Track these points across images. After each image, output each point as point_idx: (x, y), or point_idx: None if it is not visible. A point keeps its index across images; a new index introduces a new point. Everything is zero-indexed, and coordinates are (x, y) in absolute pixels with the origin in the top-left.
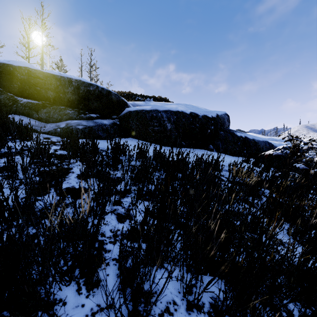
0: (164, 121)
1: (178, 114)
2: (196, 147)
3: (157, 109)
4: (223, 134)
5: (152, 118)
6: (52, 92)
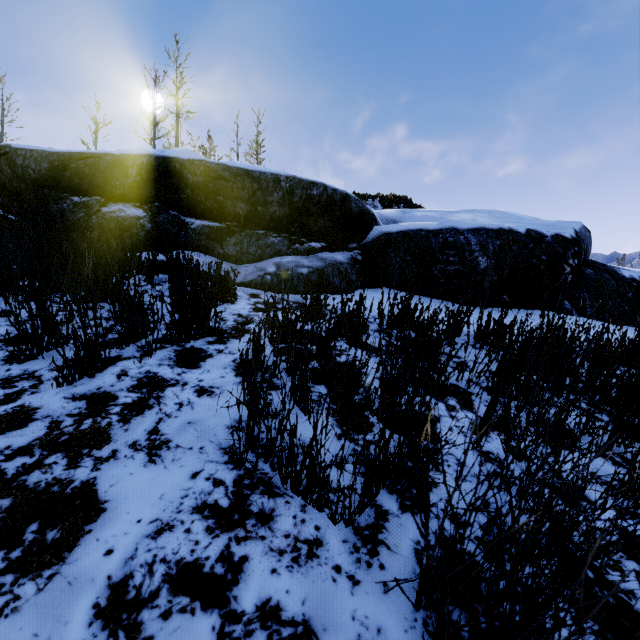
0: (471, 252)
1: (503, 235)
2: (535, 307)
3: (454, 227)
4: (593, 276)
5: (444, 246)
6: (243, 205)
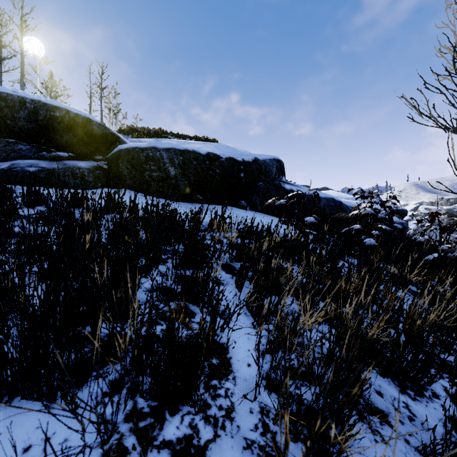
0: (164, 164)
1: (187, 154)
2: (220, 203)
3: (155, 147)
4: (262, 186)
5: (147, 158)
6: None
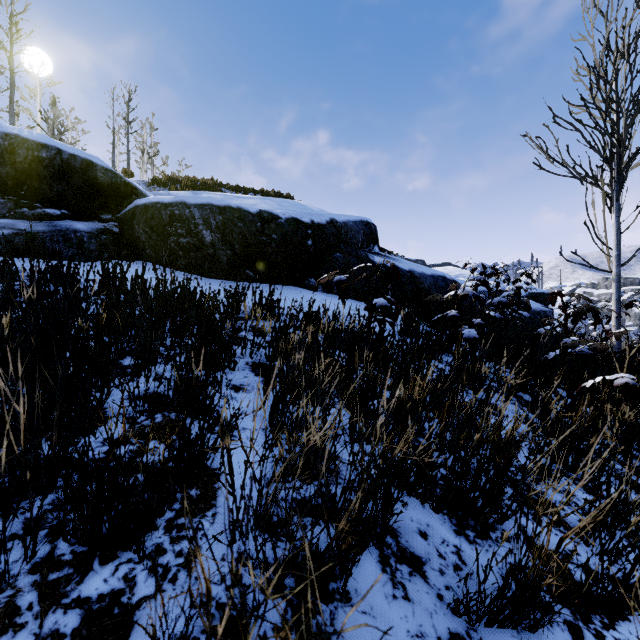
0: (196, 226)
1: (228, 212)
2: (279, 282)
3: (184, 202)
4: (340, 259)
5: (172, 218)
6: None
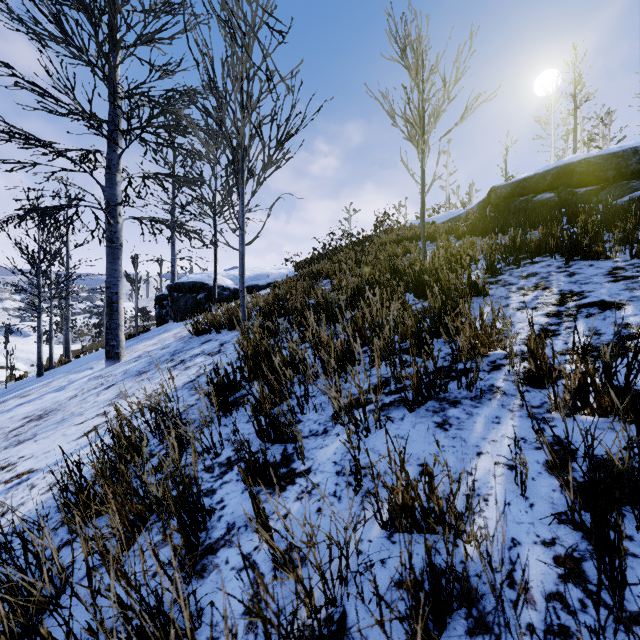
0: None
1: None
2: None
3: None
4: None
5: None
6: (611, 172)
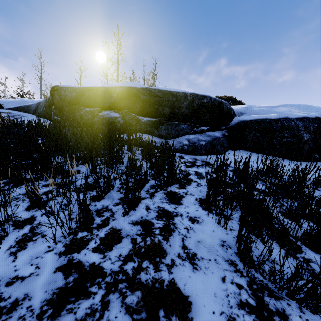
0: (299, 131)
1: (319, 121)
2: None
3: (287, 117)
4: None
5: (282, 128)
6: (168, 109)
